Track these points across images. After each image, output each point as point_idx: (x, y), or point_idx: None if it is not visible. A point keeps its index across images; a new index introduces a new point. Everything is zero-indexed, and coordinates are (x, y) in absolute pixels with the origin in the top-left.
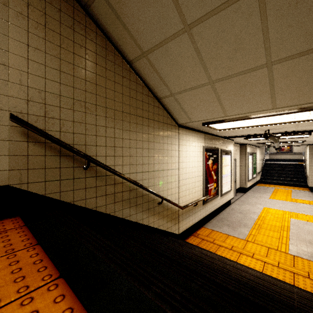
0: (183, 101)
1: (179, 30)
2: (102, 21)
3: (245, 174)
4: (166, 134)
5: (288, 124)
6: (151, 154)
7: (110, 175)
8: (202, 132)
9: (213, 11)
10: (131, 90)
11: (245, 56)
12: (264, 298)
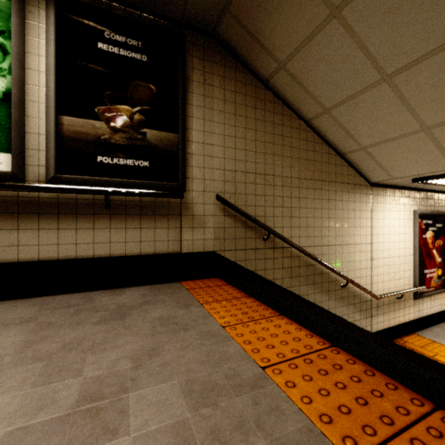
0: (379, 154)
1: (374, 81)
2: (280, 89)
3: None
4: (352, 198)
5: None
6: (332, 224)
7: (287, 248)
8: (412, 190)
9: (425, 55)
10: (308, 151)
11: None
12: None
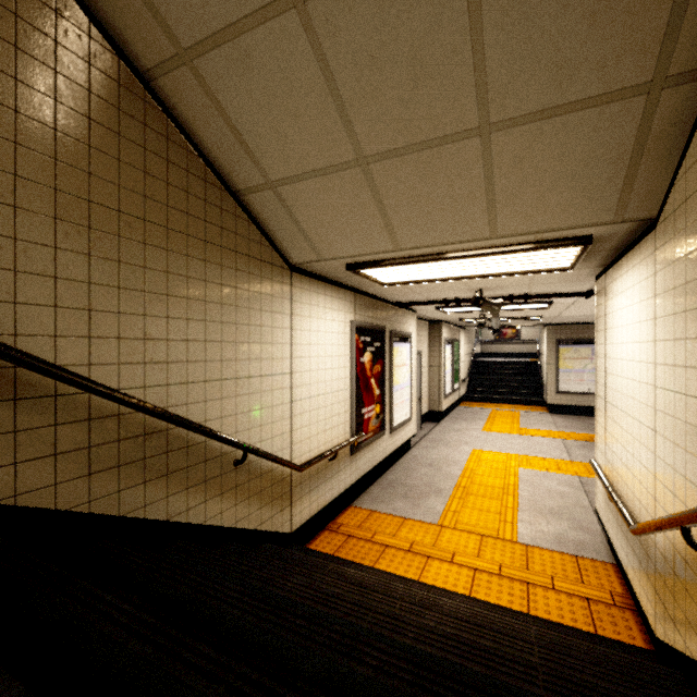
0: (299, 205)
1: None
2: None
3: (438, 384)
4: (258, 287)
5: (516, 279)
6: (215, 335)
7: (74, 395)
8: (349, 289)
9: None
10: (149, 154)
11: (435, 101)
12: (477, 696)
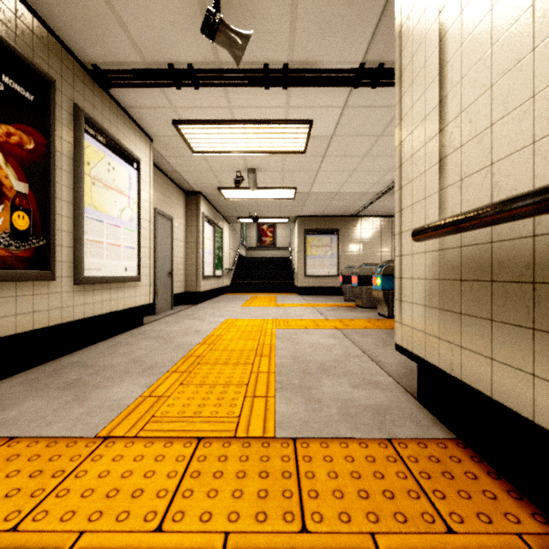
0: None
1: None
2: None
3: (196, 262)
4: None
5: None
6: None
7: None
8: None
9: None
10: None
11: None
12: None
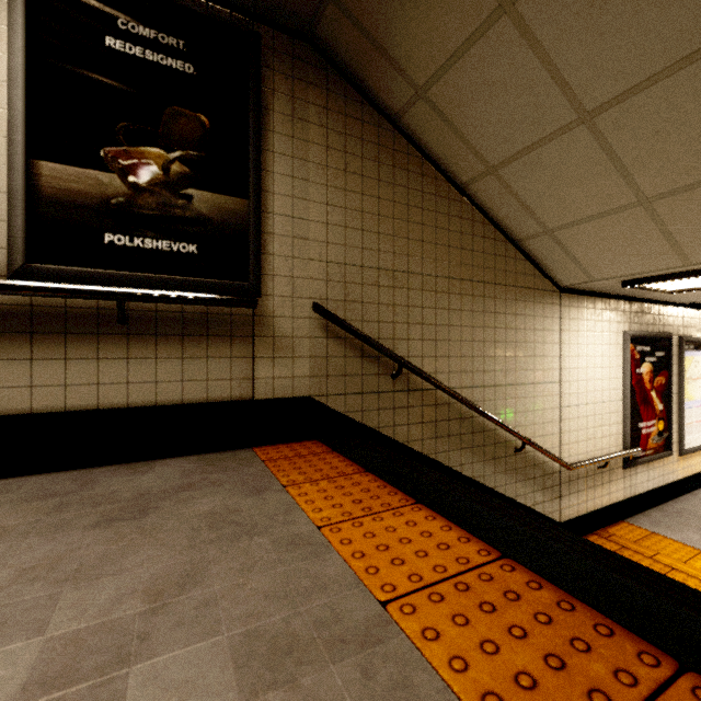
0: (573, 242)
1: (567, 123)
2: (419, 133)
3: None
4: (531, 311)
5: None
6: (501, 352)
7: (429, 390)
8: (621, 299)
9: (646, 81)
10: (463, 235)
11: None
12: None
